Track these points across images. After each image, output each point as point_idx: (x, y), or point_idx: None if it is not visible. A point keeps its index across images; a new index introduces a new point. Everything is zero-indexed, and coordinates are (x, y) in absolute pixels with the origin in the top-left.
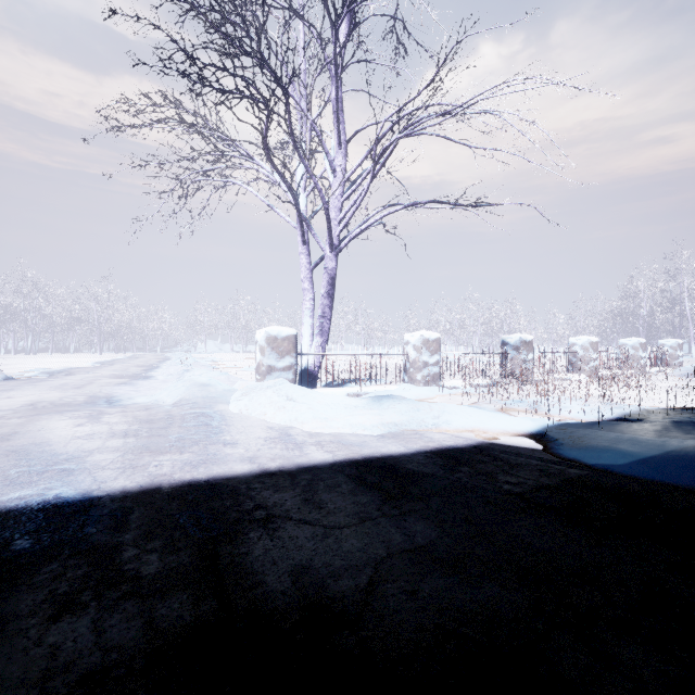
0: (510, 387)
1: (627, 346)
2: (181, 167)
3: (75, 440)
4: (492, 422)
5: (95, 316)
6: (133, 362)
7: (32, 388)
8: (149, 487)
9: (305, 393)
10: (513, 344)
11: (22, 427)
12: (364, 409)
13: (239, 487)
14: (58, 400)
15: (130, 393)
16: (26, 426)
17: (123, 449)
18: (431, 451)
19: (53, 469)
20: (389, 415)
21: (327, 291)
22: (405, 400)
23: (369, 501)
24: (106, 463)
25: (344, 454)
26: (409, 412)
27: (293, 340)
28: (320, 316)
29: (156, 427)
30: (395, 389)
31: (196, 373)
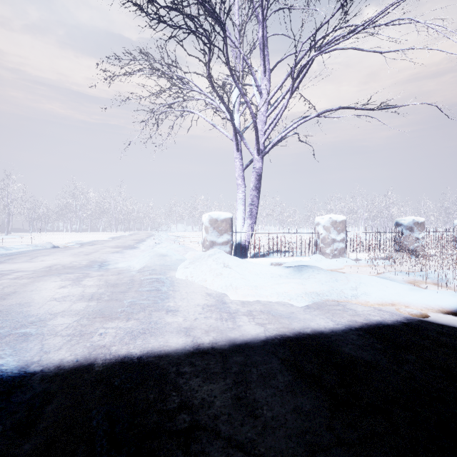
0: (405, 259)
1: None
2: (153, 103)
3: (51, 301)
4: (410, 296)
5: (113, 209)
6: (131, 237)
7: (60, 254)
8: (83, 362)
9: (238, 264)
10: (406, 225)
11: (22, 287)
12: (287, 279)
13: (168, 369)
14: (68, 263)
15: (118, 259)
16: (26, 286)
17: (82, 312)
18: (361, 328)
19: (15, 333)
20: (310, 285)
21: (255, 185)
22: (322, 271)
23: (313, 408)
24: (62, 328)
25: (275, 328)
26: (328, 282)
27: (229, 221)
28: (250, 204)
29: (118, 291)
30: (309, 260)
31: (163, 245)
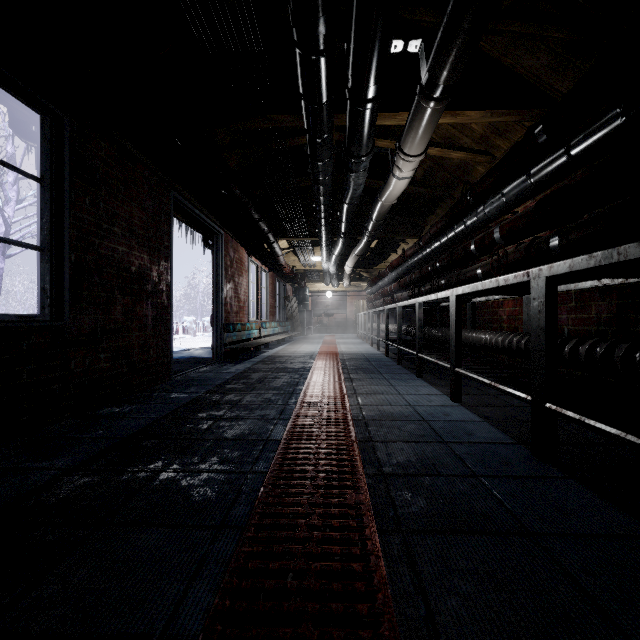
0: None
1: (187, 322)
2: None
3: None
4: None
5: None
6: None
7: None
8: None
9: None
10: None
11: None
12: None
13: None
14: None
15: None
16: None
17: None
18: None
19: None
20: None
21: None
22: None
23: None
24: None
25: None
26: None
27: None
28: None
29: None
30: None
31: None
